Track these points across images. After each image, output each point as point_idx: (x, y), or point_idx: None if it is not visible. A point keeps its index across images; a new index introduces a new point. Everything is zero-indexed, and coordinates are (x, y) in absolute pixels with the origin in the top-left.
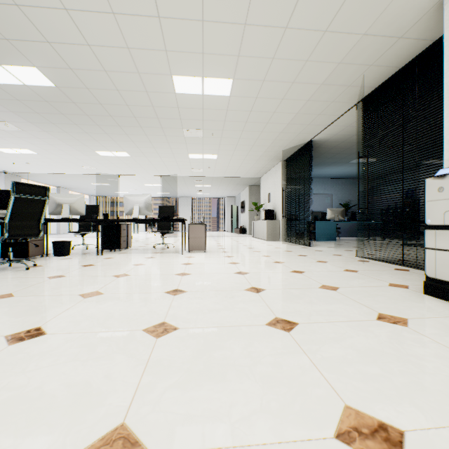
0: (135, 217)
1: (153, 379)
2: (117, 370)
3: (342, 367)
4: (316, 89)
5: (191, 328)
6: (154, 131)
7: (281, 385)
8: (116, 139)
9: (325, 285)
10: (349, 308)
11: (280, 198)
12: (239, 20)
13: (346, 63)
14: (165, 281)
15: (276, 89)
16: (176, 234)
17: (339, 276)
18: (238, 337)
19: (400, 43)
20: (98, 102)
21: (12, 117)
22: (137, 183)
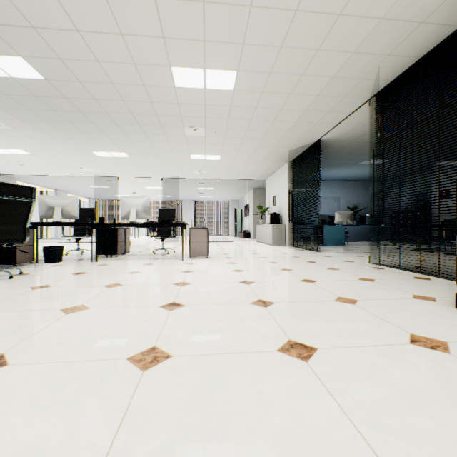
0: (132, 221)
1: (131, 439)
2: (85, 422)
3: (383, 418)
4: (326, 82)
5: (187, 356)
6: (153, 130)
7: (305, 450)
8: (113, 139)
9: (341, 297)
10: (373, 327)
11: (287, 201)
12: (244, 1)
13: (360, 52)
14: (162, 292)
15: (284, 82)
16: (178, 239)
17: (355, 286)
18: (244, 370)
19: (422, 29)
20: (92, 97)
21: (1, 114)
22: (137, 186)
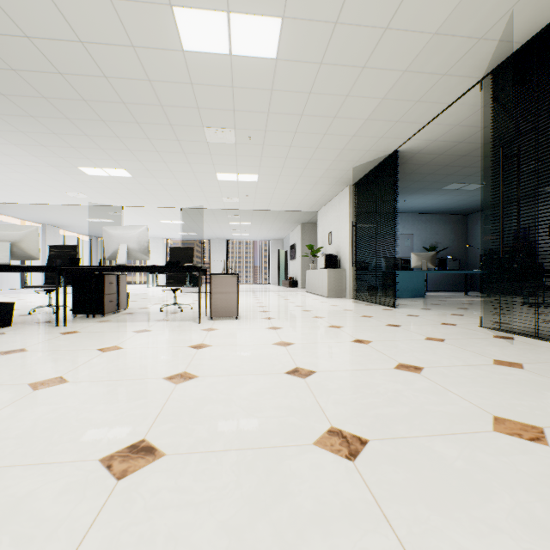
0: (120, 264)
1: None
2: None
3: None
4: (422, 45)
5: None
6: (160, 131)
7: None
8: (104, 147)
9: (501, 416)
10: None
11: (347, 238)
12: None
13: None
14: (130, 405)
15: (356, 44)
16: (204, 288)
17: (503, 383)
18: None
19: None
20: (55, 69)
21: None
22: (150, 219)
